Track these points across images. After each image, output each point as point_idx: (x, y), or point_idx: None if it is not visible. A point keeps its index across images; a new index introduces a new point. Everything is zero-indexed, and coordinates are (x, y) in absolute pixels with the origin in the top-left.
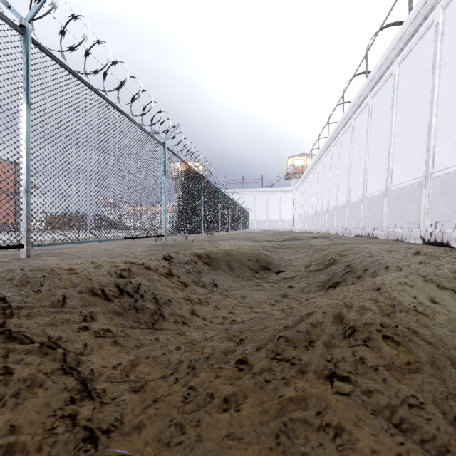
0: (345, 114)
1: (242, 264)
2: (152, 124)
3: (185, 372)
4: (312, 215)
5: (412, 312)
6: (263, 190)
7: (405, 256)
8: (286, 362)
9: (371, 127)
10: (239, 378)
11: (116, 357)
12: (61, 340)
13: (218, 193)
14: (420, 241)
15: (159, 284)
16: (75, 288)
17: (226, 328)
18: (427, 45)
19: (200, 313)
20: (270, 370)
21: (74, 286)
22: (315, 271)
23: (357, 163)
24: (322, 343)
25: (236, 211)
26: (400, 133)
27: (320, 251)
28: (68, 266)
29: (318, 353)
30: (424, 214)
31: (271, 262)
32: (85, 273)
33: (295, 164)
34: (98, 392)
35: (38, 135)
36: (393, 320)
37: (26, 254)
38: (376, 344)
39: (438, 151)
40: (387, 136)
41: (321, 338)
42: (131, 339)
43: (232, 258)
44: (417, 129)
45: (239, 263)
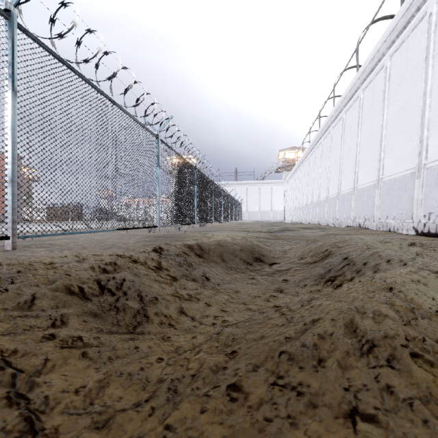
0: (336, 107)
1: (235, 256)
2: (145, 115)
3: (164, 397)
4: (303, 206)
5: (436, 318)
6: (256, 182)
7: (401, 248)
8: (292, 390)
9: (362, 119)
10: (231, 413)
11: (82, 375)
12: (17, 354)
13: (211, 185)
14: (413, 232)
15: (146, 279)
16: (48, 286)
17: (217, 331)
18: (419, 36)
19: (189, 311)
20: (271, 402)
21: (49, 283)
22: (311, 263)
23: (348, 155)
24: (335, 363)
25: (229, 203)
26: (392, 125)
27: (313, 242)
28: (48, 260)
29: (332, 378)
30: (417, 205)
31: (265, 254)
32: (64, 268)
33: (286, 157)
34: (47, 433)
35: (25, 124)
36: (417, 331)
37: (12, 245)
38: (404, 365)
39: (432, 142)
40: (378, 128)
41: (333, 356)
42: (105, 349)
43: (225, 249)
44: (410, 120)
45: (232, 254)
